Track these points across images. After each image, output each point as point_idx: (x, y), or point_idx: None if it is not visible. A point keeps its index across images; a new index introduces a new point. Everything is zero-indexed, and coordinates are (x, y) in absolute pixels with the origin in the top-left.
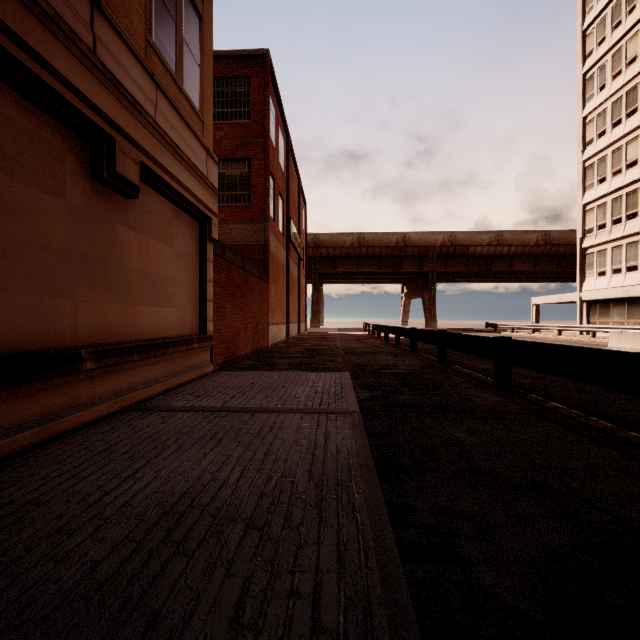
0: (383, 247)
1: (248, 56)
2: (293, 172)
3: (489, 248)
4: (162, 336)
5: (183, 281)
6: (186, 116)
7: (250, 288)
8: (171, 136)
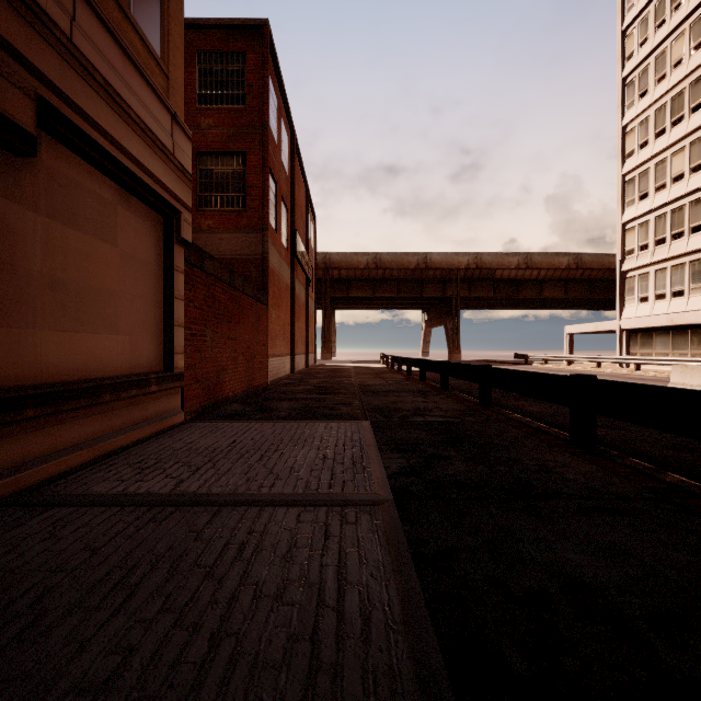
0: (402, 269)
1: (242, 27)
2: (300, 178)
3: (517, 272)
4: (94, 376)
5: (134, 296)
6: (135, 55)
7: (242, 311)
8: (105, 75)
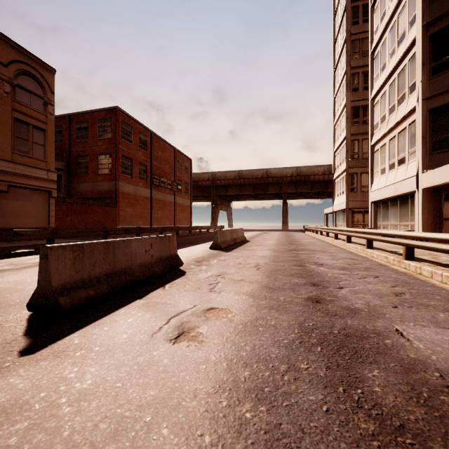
0: (254, 178)
1: (110, 109)
2: (165, 147)
3: (324, 176)
4: (24, 227)
5: (37, 211)
6: (33, 165)
7: (92, 211)
8: (24, 173)
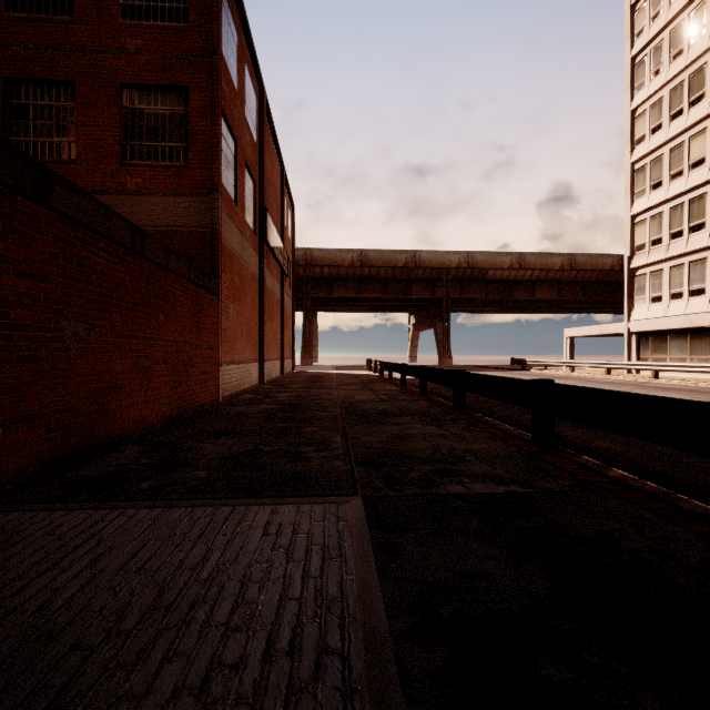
0: (389, 268)
1: None
2: (273, 152)
3: (510, 272)
4: None
5: None
6: None
7: (163, 296)
8: None
